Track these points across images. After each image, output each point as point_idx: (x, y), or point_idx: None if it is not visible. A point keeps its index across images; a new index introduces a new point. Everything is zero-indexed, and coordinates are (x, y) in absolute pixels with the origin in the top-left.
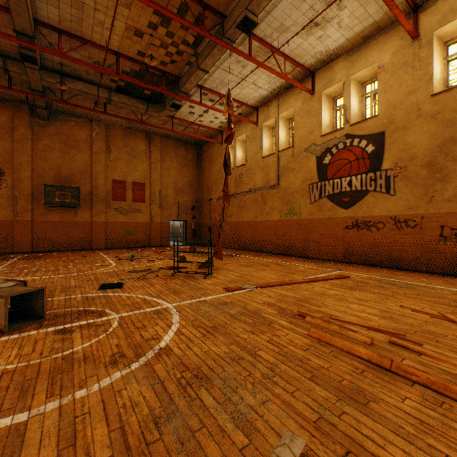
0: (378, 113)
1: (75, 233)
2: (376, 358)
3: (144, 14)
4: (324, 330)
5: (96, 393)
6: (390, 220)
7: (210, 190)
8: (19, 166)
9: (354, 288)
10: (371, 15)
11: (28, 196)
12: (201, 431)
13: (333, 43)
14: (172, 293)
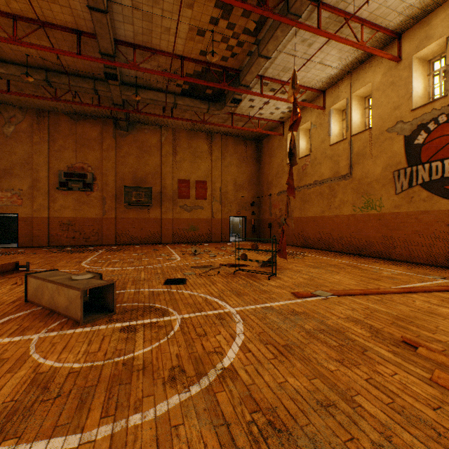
0: None
1: (148, 228)
2: None
3: (206, 10)
4: None
5: (151, 423)
6: None
7: (270, 185)
8: (106, 171)
9: None
10: None
11: (113, 197)
12: None
13: None
14: (234, 295)
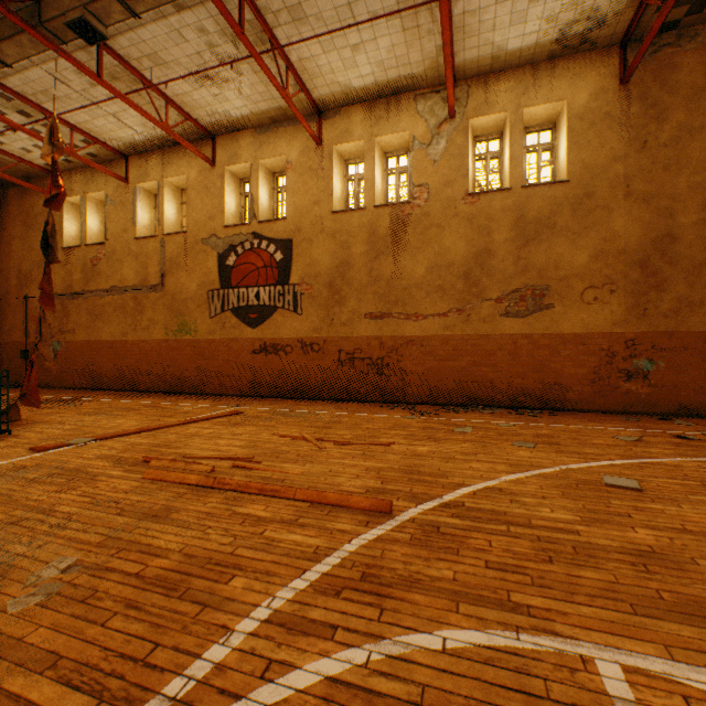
0: (287, 217)
1: None
2: (204, 480)
3: None
4: (168, 470)
5: None
6: (298, 343)
7: (26, 279)
8: None
9: (239, 424)
10: (276, 98)
11: None
12: None
13: (235, 110)
14: None
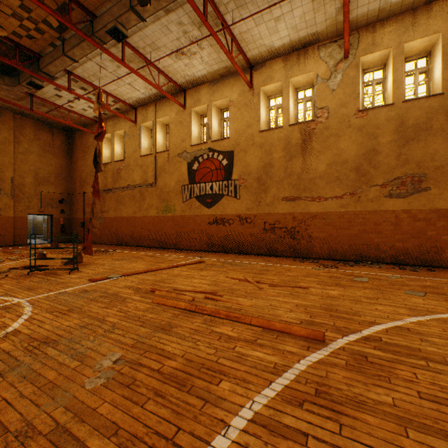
0: (230, 136)
1: None
2: (189, 306)
3: None
4: (166, 297)
5: None
6: (237, 217)
7: (84, 182)
8: None
9: (203, 269)
10: (224, 61)
11: None
12: (43, 368)
13: (198, 72)
14: (26, 290)
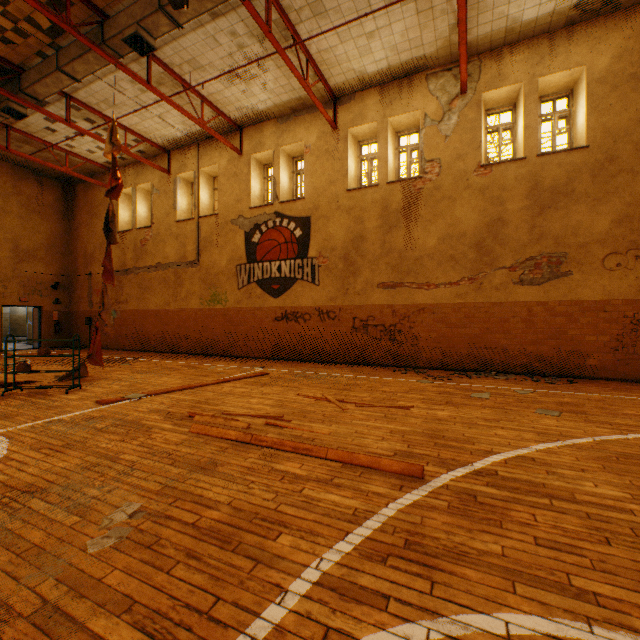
0: (306, 196)
1: None
2: (243, 436)
3: None
4: (210, 425)
5: None
6: (315, 311)
7: (90, 258)
8: None
9: (266, 384)
10: (296, 89)
11: None
12: (24, 527)
13: (260, 103)
14: None
